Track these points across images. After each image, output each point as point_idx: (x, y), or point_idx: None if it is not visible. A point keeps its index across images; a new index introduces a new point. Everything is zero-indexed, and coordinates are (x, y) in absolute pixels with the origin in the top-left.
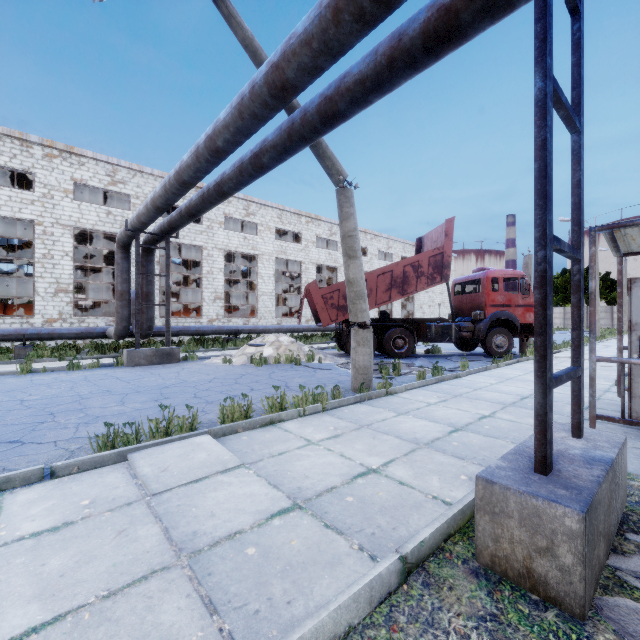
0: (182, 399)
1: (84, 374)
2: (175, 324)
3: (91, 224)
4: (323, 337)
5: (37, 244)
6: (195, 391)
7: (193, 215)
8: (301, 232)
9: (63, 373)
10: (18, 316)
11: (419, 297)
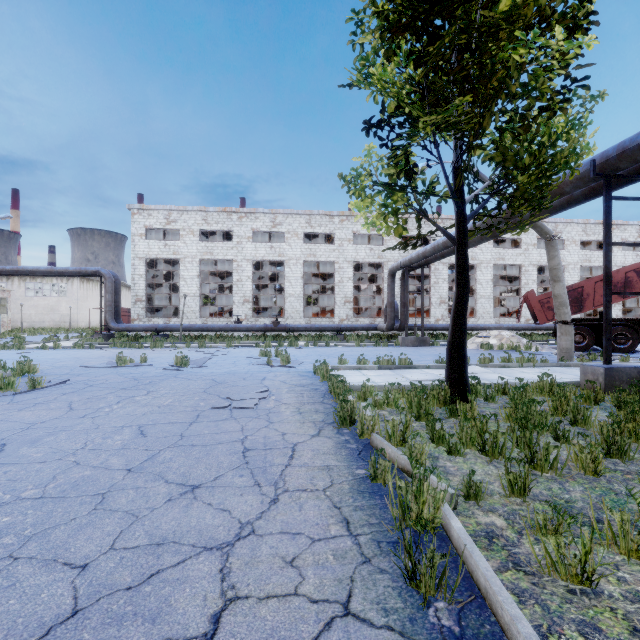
0: None
1: (385, 348)
2: (411, 323)
3: (362, 258)
4: (544, 335)
5: (336, 275)
6: None
7: (444, 257)
8: (520, 237)
9: (374, 347)
10: (328, 317)
11: None
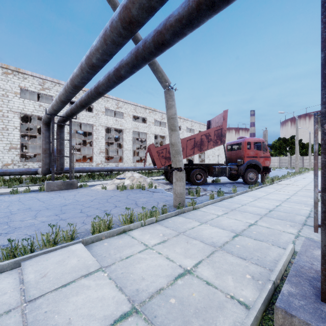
0: (72, 214)
1: (19, 196)
2: (78, 166)
3: (30, 111)
4: (158, 173)
5: None
6: (82, 208)
7: (83, 106)
8: (146, 117)
9: (7, 196)
10: None
11: (207, 151)
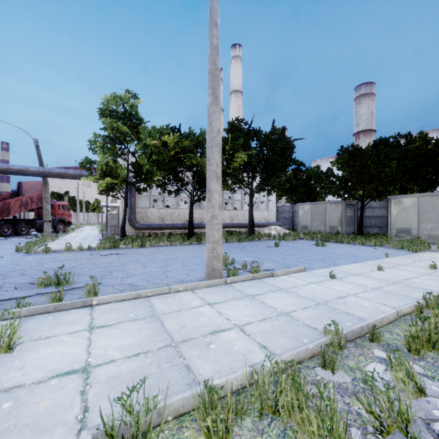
0: (1, 245)
1: None
2: None
3: None
4: None
5: None
6: None
7: None
8: None
9: None
10: None
11: None
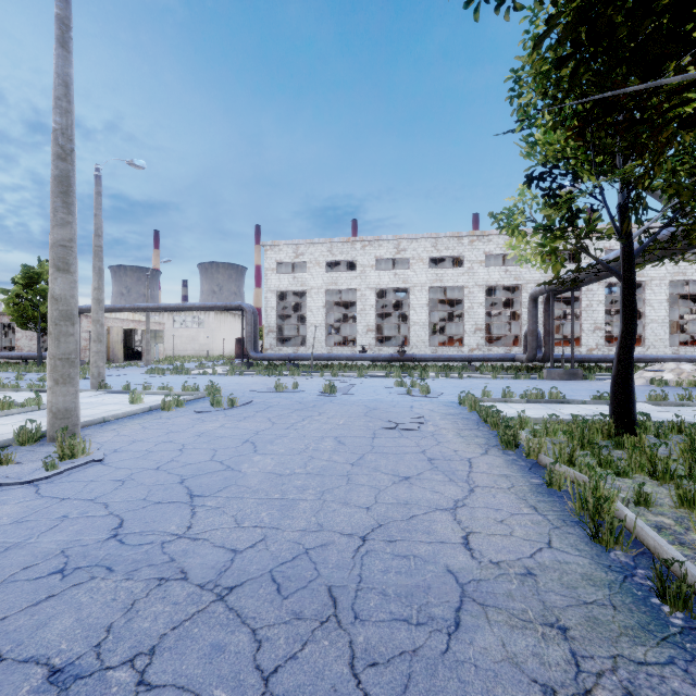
0: None
1: (527, 381)
2: (556, 353)
3: (495, 281)
4: None
5: (465, 300)
6: None
7: (602, 279)
8: None
9: (513, 380)
10: (455, 347)
11: None
